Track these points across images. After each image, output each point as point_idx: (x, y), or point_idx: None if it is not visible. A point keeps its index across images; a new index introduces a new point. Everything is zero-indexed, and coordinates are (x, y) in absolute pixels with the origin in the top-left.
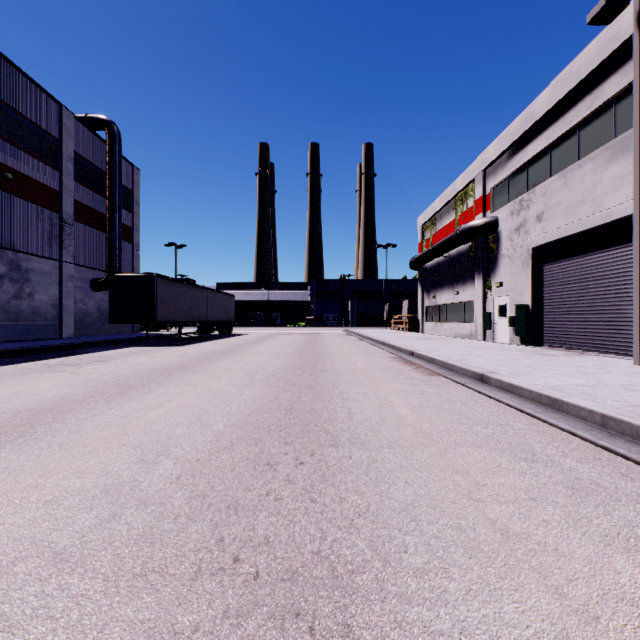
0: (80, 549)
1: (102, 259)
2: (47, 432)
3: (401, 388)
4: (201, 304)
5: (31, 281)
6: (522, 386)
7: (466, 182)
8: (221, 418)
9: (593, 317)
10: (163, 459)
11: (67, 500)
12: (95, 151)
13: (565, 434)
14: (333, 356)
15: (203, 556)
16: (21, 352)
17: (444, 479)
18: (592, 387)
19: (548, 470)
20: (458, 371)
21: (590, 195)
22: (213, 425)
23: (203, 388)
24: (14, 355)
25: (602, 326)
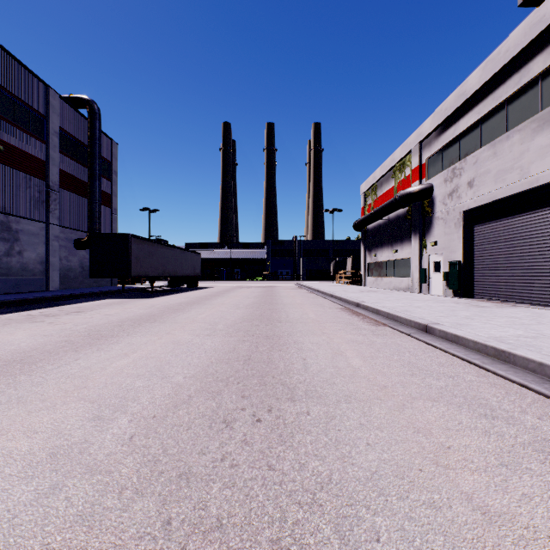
0: (6, 536)
1: (84, 221)
2: (10, 384)
3: (351, 338)
4: (171, 261)
5: (20, 241)
6: (467, 337)
7: (404, 154)
8: (181, 369)
9: (520, 272)
10: (119, 415)
11: (9, 467)
12: (78, 127)
13: (517, 387)
14: (287, 307)
15: (145, 547)
16: (8, 303)
17: (407, 440)
18: (533, 338)
19: (511, 429)
20: (402, 322)
21: (518, 163)
22: (173, 377)
23: (168, 338)
24: (2, 306)
25: (529, 280)
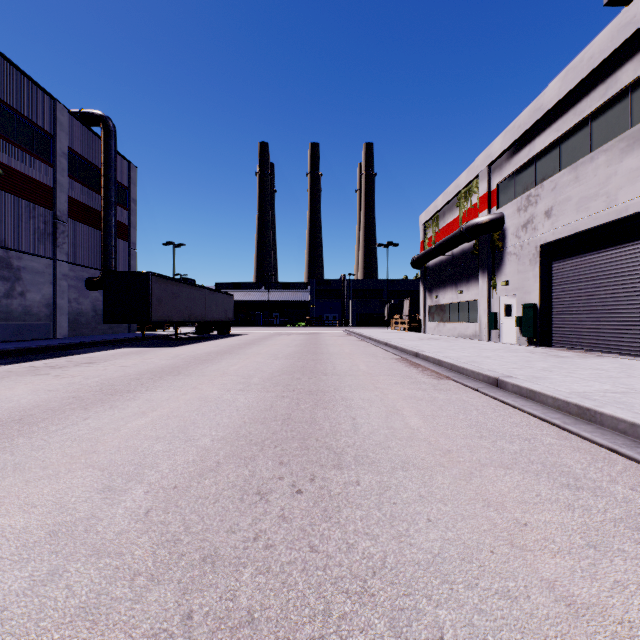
0: None
1: (97, 258)
2: (6, 448)
3: (409, 394)
4: (199, 304)
5: (23, 280)
6: (545, 393)
7: (470, 178)
8: (209, 430)
9: (606, 317)
10: (133, 486)
11: None
12: (90, 147)
13: (605, 451)
14: (334, 357)
15: None
16: (8, 353)
17: (475, 515)
18: (623, 394)
19: (600, 502)
20: (469, 374)
21: (603, 189)
22: (199, 439)
23: (193, 394)
24: (0, 356)
25: (616, 326)
